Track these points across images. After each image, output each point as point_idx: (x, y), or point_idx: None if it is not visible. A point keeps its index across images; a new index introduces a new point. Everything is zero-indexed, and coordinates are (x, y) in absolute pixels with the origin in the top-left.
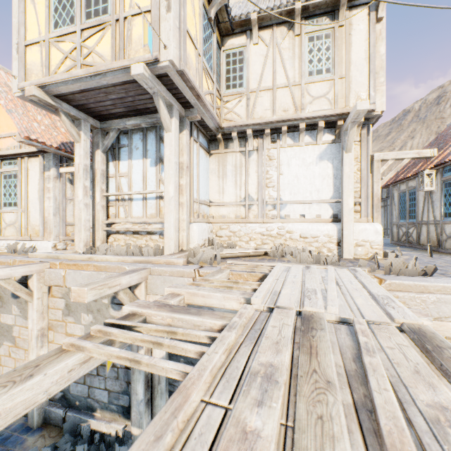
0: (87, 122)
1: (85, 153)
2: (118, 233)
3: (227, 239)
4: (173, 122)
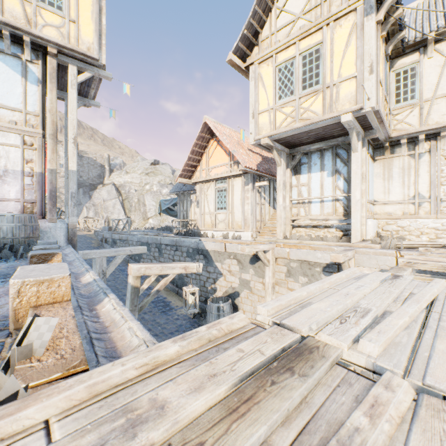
0: (284, 152)
1: (283, 172)
2: (299, 227)
3: (394, 233)
4: (359, 145)
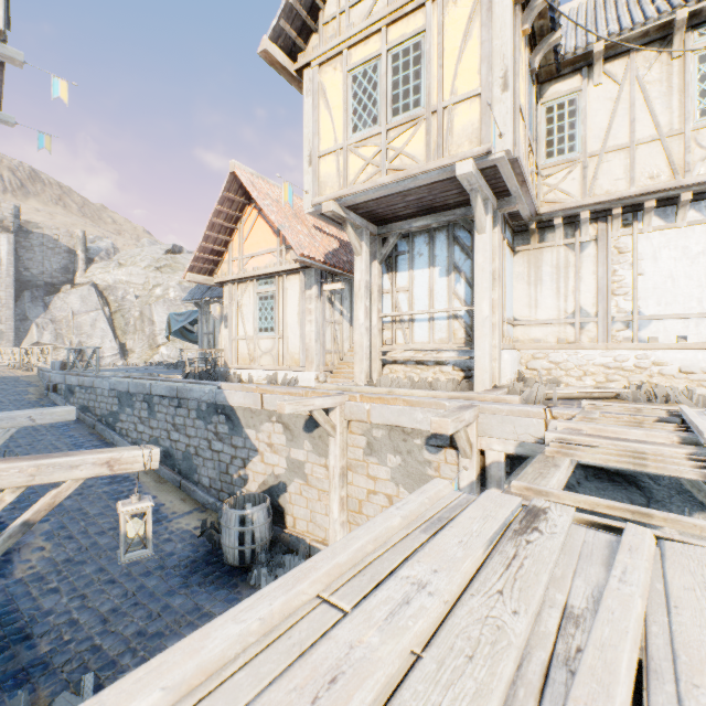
0: (367, 231)
1: (366, 267)
2: (395, 363)
3: (544, 374)
4: (488, 221)
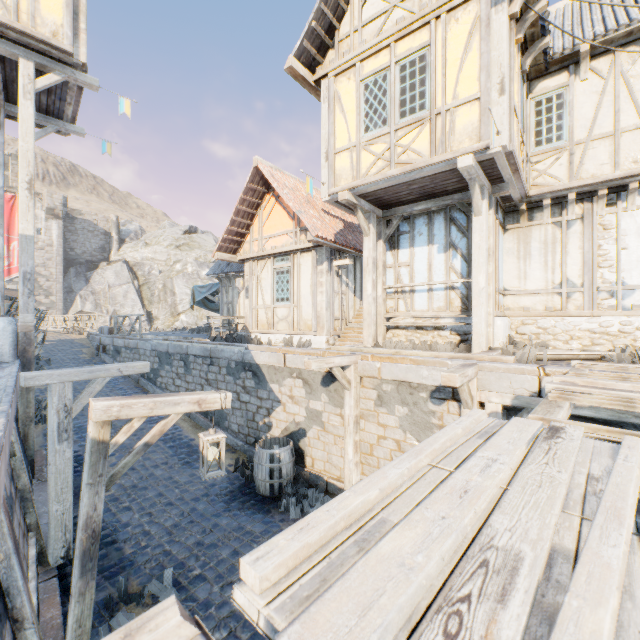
0: (374, 214)
1: (373, 246)
2: (398, 328)
3: (533, 338)
4: (484, 205)
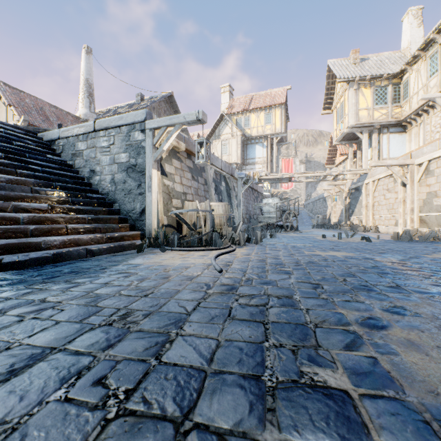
0: (351, 143)
1: (351, 154)
2: None
3: None
4: (363, 136)
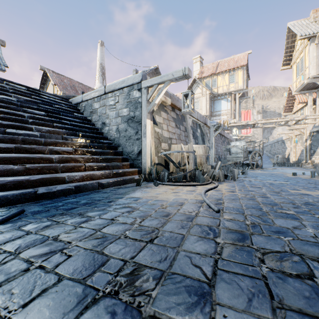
0: (310, 92)
1: (310, 101)
2: None
3: None
4: None
